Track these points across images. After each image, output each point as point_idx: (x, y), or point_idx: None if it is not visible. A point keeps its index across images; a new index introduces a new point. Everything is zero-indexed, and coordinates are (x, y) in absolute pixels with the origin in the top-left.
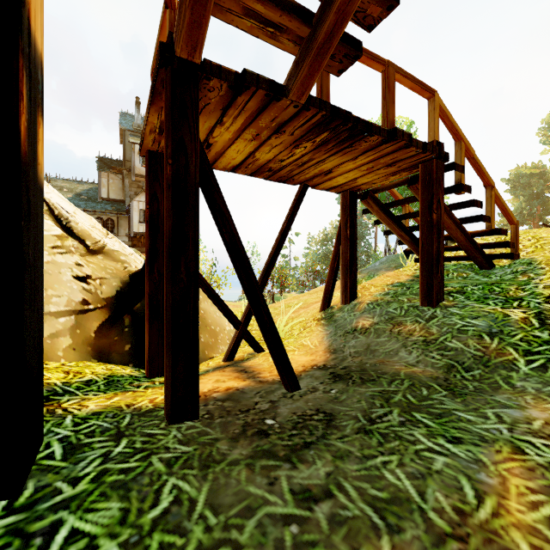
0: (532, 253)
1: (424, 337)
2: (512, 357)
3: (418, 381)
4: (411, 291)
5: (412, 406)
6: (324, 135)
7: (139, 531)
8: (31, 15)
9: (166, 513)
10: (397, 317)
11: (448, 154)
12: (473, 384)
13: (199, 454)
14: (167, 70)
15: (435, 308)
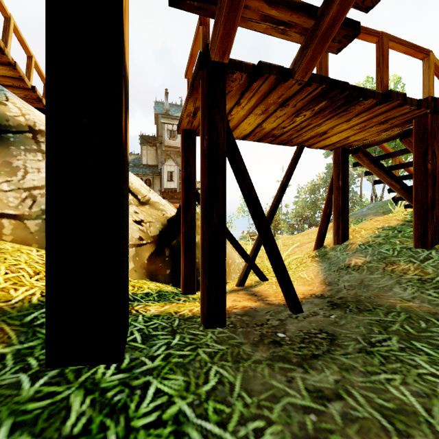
0: None
1: (419, 276)
2: None
3: (415, 314)
4: (402, 234)
5: (411, 335)
6: (322, 104)
7: (199, 398)
8: (125, 50)
9: (214, 389)
10: (389, 257)
11: None
12: None
13: (231, 352)
14: (203, 71)
15: (430, 250)
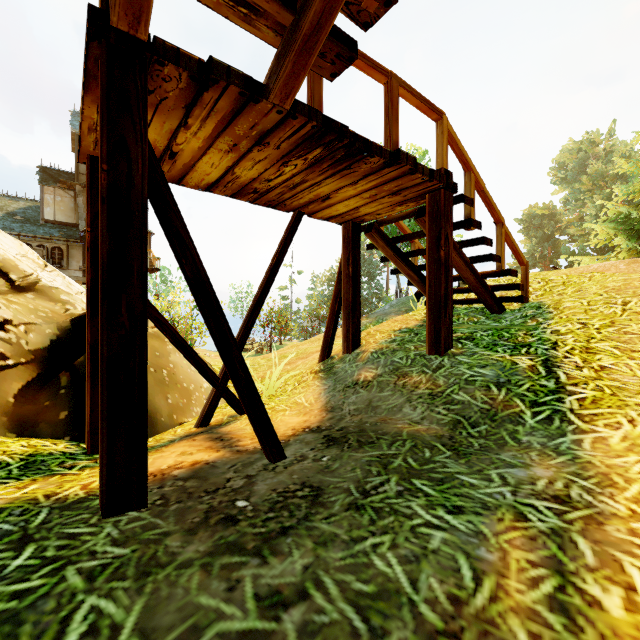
0: (541, 297)
1: (431, 389)
2: (519, 410)
3: (422, 441)
4: (419, 338)
5: (413, 471)
6: (317, 151)
7: None
8: None
9: None
10: (403, 367)
11: (456, 184)
12: (478, 442)
13: (139, 557)
14: (101, 45)
15: (443, 357)
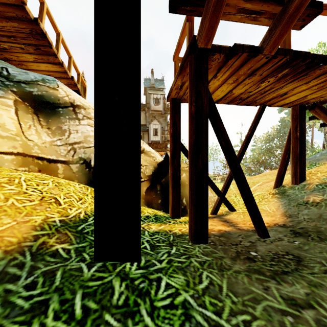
0: None
1: None
2: None
3: None
4: None
5: None
6: (285, 71)
7: (197, 292)
8: None
9: (207, 288)
10: None
11: None
12: None
13: (215, 262)
14: (191, 56)
15: None
